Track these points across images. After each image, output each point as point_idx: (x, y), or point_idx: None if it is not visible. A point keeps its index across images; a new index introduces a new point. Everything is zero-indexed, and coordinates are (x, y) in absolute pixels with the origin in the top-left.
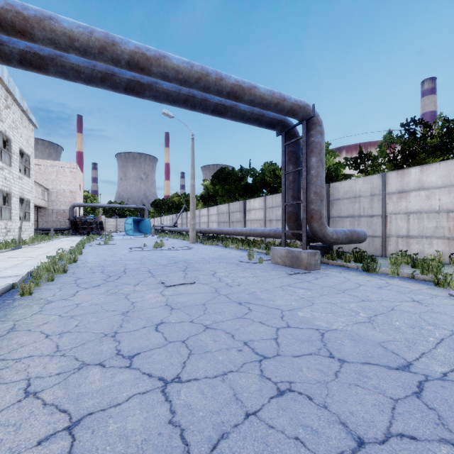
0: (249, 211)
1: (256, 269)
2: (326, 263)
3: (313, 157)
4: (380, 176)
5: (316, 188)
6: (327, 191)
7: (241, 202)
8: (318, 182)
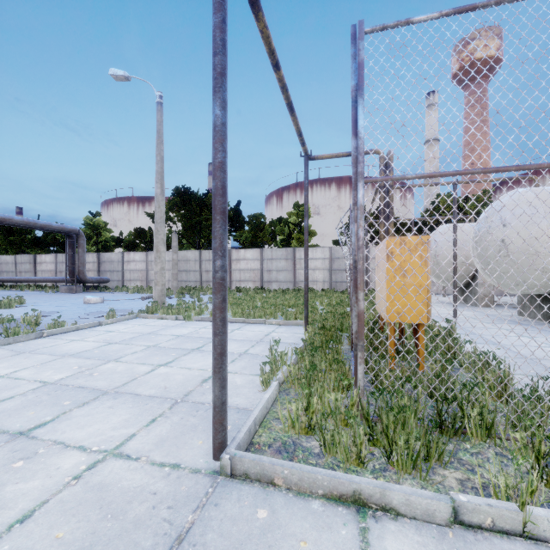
0: (40, 263)
1: (51, 294)
2: (89, 292)
3: (80, 249)
4: (122, 253)
5: (82, 261)
6: (99, 257)
7: (32, 256)
8: (83, 259)
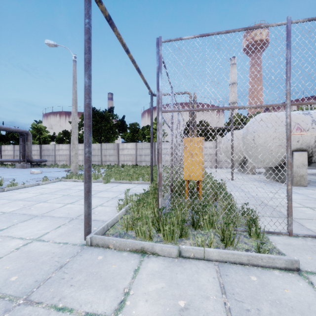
0: (4, 150)
1: (11, 169)
2: (34, 167)
3: (29, 142)
4: (54, 145)
5: (30, 149)
6: (40, 147)
7: None
8: (30, 148)
